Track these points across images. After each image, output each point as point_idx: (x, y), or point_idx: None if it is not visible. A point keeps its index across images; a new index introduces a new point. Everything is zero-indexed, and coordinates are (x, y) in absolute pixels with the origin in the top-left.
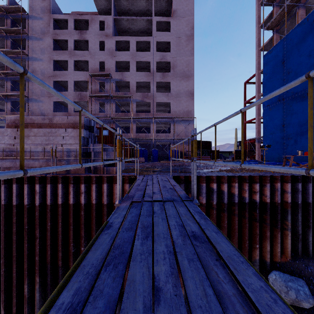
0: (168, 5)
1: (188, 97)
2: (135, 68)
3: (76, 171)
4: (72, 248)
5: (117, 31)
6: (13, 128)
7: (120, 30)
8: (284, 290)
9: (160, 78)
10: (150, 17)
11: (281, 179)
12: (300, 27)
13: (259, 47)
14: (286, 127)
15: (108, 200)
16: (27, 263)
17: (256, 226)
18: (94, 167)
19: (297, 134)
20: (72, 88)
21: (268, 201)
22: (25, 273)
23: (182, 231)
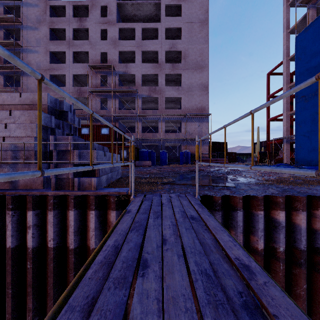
0: None
1: (201, 91)
2: (141, 59)
3: (28, 185)
4: None
5: (120, 18)
6: None
7: (125, 17)
8: None
9: (170, 69)
10: (158, 1)
11: None
12: None
13: (288, 29)
14: None
15: (77, 241)
16: None
17: None
18: (57, 177)
19: None
20: (71, 82)
21: None
22: None
23: None
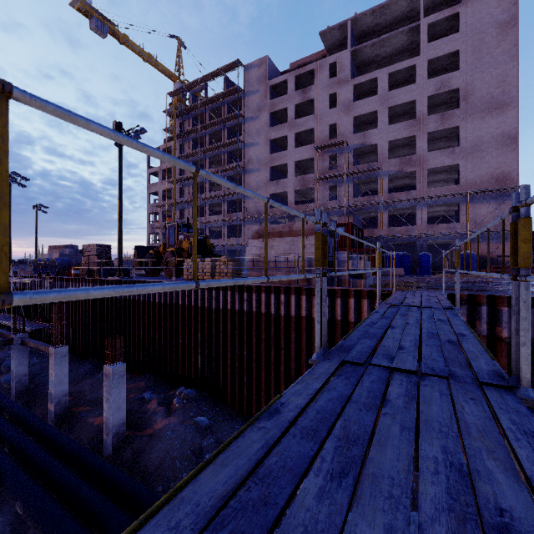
0: None
1: (502, 148)
2: (387, 119)
3: None
4: None
5: (355, 68)
6: (257, 238)
7: (361, 64)
8: None
9: (436, 124)
10: (416, 23)
11: None
12: None
13: None
14: None
15: (355, 318)
16: (274, 371)
17: None
18: (338, 278)
19: None
20: (293, 172)
21: None
22: (272, 381)
23: (430, 317)
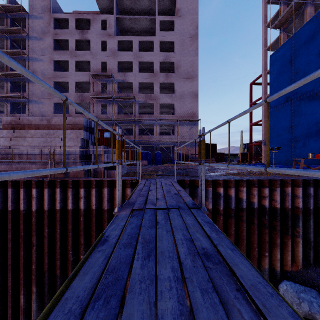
0: (171, 4)
1: (192, 99)
2: (138, 68)
3: (75, 175)
4: (71, 256)
5: (119, 30)
6: (9, 129)
7: (123, 29)
8: (296, 302)
9: (164, 79)
10: (154, 17)
11: (292, 183)
12: (308, 25)
13: (266, 46)
14: (294, 129)
15: (108, 205)
16: (23, 271)
17: (266, 233)
18: (94, 170)
19: (305, 136)
20: (74, 89)
21: (278, 206)
22: (21, 282)
23: (191, 248)
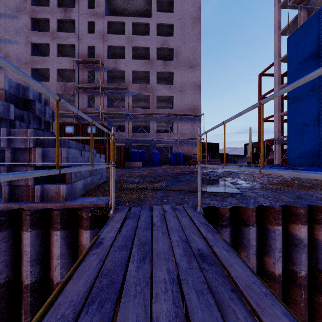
0: None
1: (194, 91)
2: (131, 55)
3: None
4: None
5: (110, 12)
6: None
7: (114, 11)
8: None
9: (161, 67)
10: None
11: None
12: None
13: (279, 30)
14: None
15: (35, 272)
16: None
17: None
18: (11, 184)
19: None
20: (55, 77)
21: None
22: None
23: None
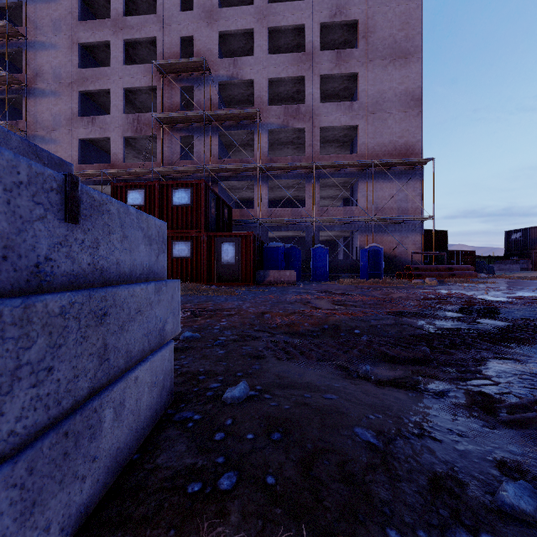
0: None
1: (405, 110)
2: (267, 45)
3: None
4: None
5: None
6: None
7: None
8: None
9: (331, 64)
10: None
11: None
12: None
13: None
14: None
15: None
16: None
17: None
18: None
19: None
20: (120, 105)
21: None
22: None
23: None
